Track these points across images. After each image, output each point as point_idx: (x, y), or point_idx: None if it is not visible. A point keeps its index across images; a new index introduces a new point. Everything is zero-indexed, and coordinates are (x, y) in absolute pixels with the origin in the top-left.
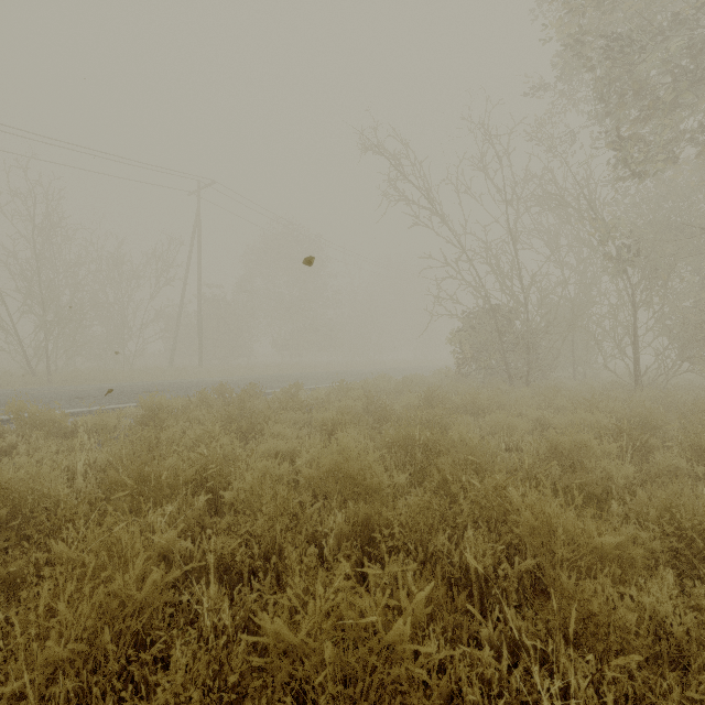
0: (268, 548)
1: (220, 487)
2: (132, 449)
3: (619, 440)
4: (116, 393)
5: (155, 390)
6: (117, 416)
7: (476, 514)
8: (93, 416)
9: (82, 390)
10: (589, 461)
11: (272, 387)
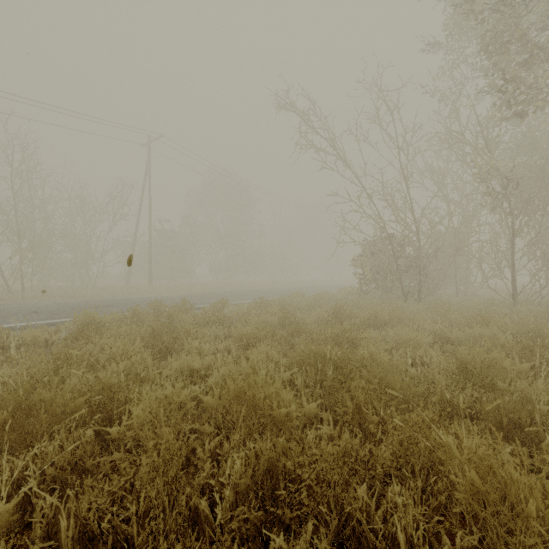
0: (149, 504)
1: (115, 416)
2: (41, 369)
3: (522, 356)
4: (69, 308)
5: (105, 305)
6: (55, 330)
7: (400, 461)
8: (24, 332)
9: (42, 305)
10: (500, 379)
11: (205, 302)
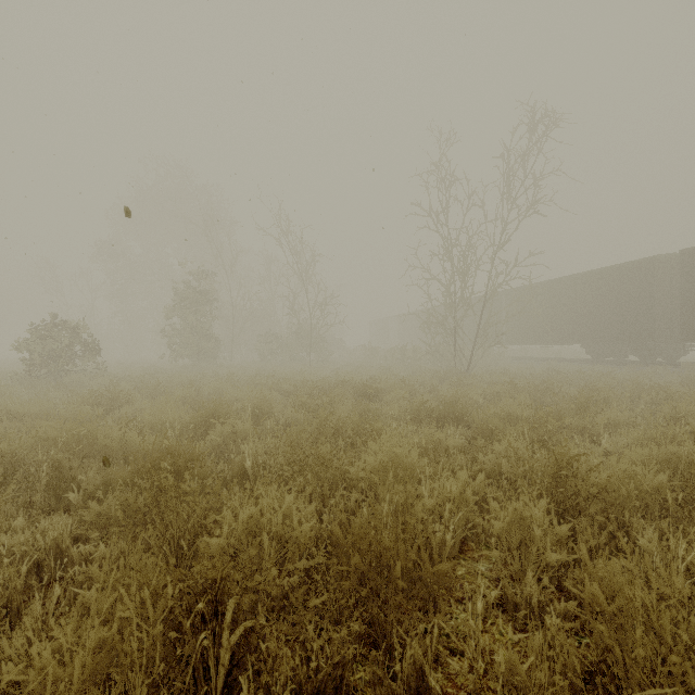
0: None
1: None
2: None
3: None
4: None
5: None
6: None
7: None
8: None
9: None
10: None
11: None
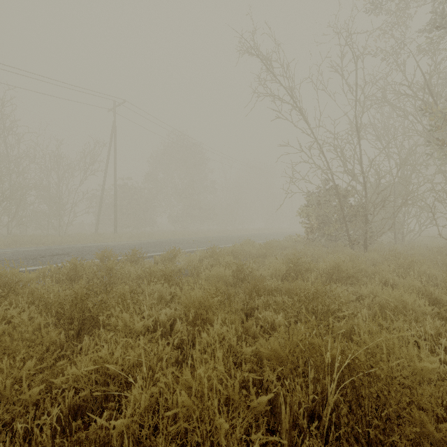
0: None
1: None
2: None
3: None
4: (23, 257)
5: (61, 253)
6: None
7: None
8: None
9: None
10: None
11: (160, 250)
